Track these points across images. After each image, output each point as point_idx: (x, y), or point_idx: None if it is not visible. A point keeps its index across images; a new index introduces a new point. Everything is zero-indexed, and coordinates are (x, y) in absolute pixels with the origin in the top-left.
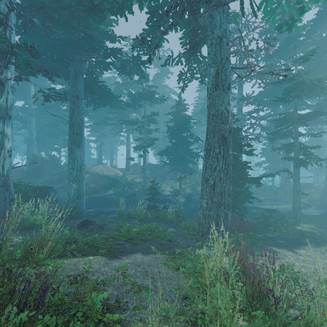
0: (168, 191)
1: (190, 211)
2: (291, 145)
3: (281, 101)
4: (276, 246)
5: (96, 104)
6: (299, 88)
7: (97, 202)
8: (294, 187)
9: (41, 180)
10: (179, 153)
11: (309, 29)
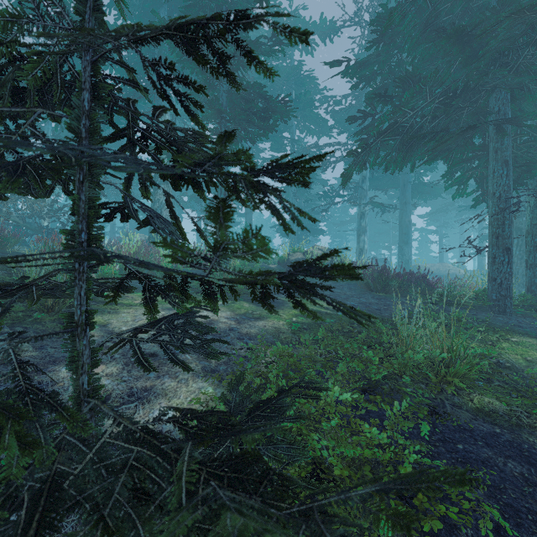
0: None
1: None
2: None
3: None
4: None
5: (426, 200)
6: None
7: None
8: None
9: None
10: None
11: None
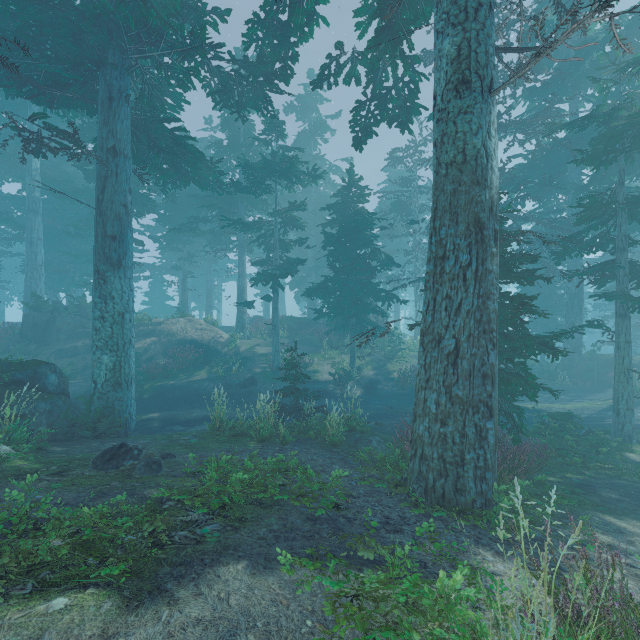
0: (327, 374)
1: (376, 417)
2: (611, 265)
3: (591, 161)
4: (607, 510)
5: (167, 180)
6: (633, 131)
7: (170, 398)
8: (616, 363)
9: (51, 349)
10: (349, 290)
11: (624, 32)
